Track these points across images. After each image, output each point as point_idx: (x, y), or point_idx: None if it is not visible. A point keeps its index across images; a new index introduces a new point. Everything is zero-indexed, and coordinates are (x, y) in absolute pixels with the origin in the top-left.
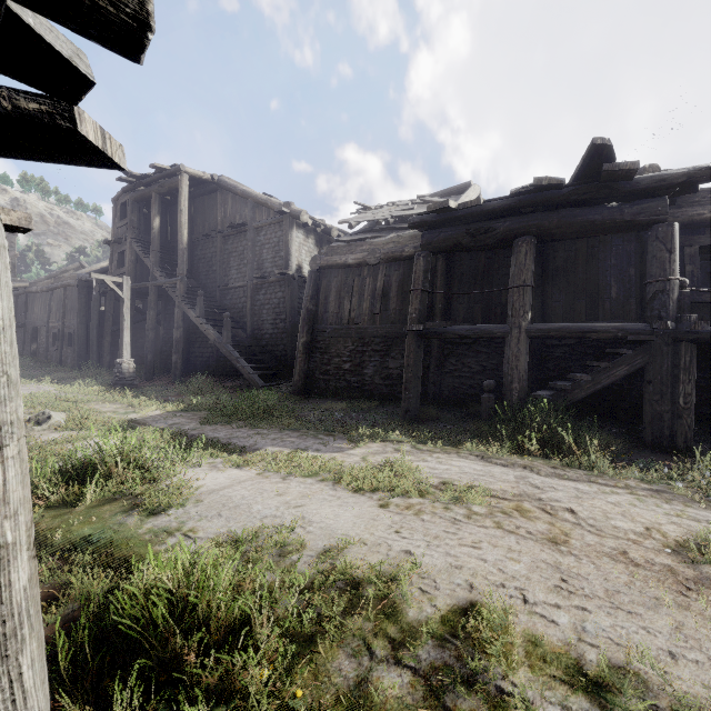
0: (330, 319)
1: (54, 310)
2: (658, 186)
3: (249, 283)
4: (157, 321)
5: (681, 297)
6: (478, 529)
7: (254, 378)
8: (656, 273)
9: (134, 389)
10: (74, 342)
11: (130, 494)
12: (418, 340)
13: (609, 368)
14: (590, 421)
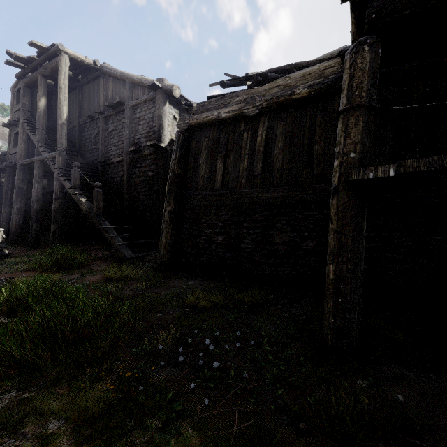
0: (200, 184)
1: None
2: None
3: (125, 157)
4: None
5: None
6: None
7: (122, 249)
8: None
9: None
10: None
11: None
12: (360, 201)
13: None
14: None
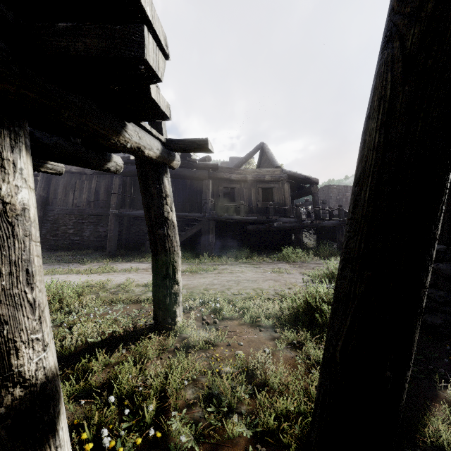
0: (59, 203)
1: None
2: (205, 167)
3: None
4: None
5: (211, 205)
6: (131, 274)
7: None
8: (204, 197)
9: None
10: None
11: None
12: (116, 217)
13: (191, 229)
14: (188, 250)
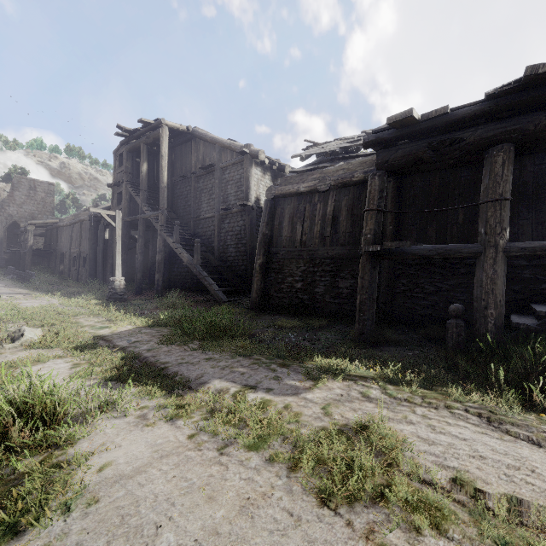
0: (284, 242)
1: (74, 239)
2: None
3: (216, 214)
4: (147, 247)
5: None
6: None
7: (219, 294)
8: None
9: (122, 302)
10: (87, 264)
11: (13, 473)
12: (373, 261)
13: None
14: None
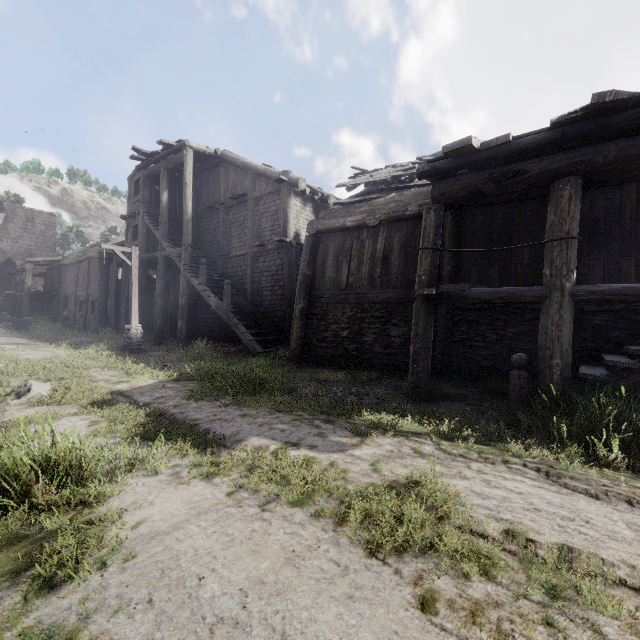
0: (327, 284)
1: (81, 280)
2: None
3: (249, 252)
4: (168, 289)
5: None
6: None
7: (253, 344)
8: None
9: (140, 354)
10: (96, 309)
11: (40, 531)
12: (428, 306)
13: None
14: None
